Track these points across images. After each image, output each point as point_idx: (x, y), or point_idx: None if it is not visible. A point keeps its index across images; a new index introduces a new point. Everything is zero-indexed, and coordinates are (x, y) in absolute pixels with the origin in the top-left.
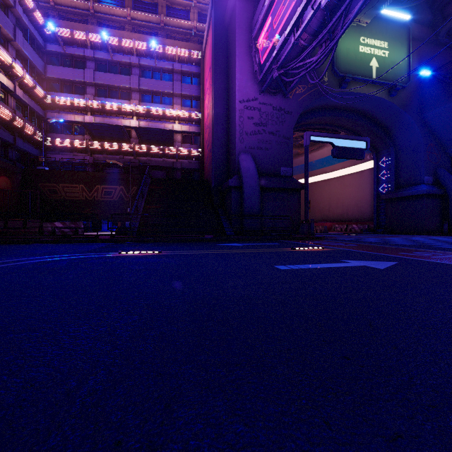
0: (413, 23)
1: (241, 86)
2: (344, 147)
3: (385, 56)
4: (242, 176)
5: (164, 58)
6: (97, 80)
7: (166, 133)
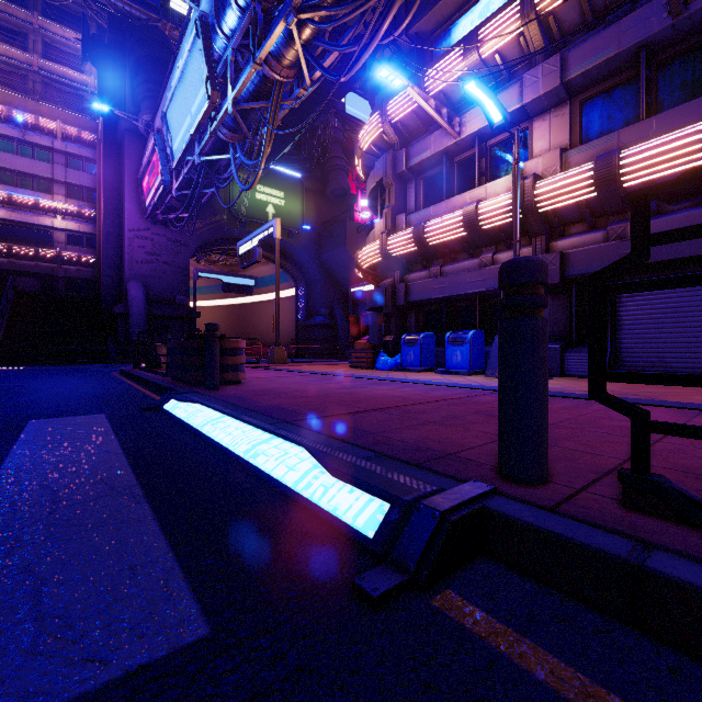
0: (309, 178)
1: (131, 215)
2: (233, 284)
3: (282, 205)
4: (129, 305)
5: (38, 130)
6: None
7: (40, 235)
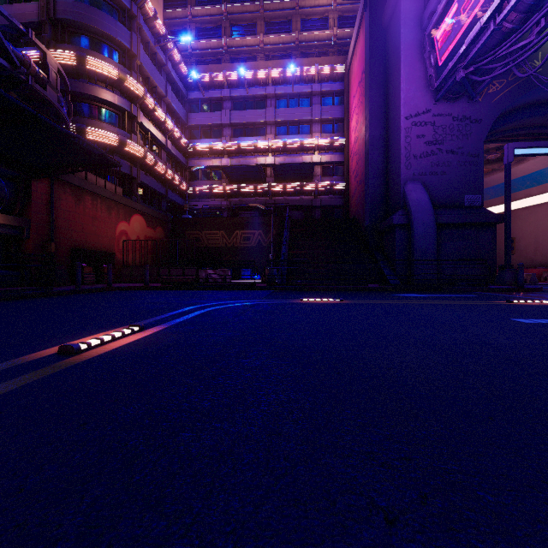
0: None
1: (407, 98)
2: None
3: None
4: (411, 211)
5: (301, 81)
6: (233, 120)
7: (305, 167)
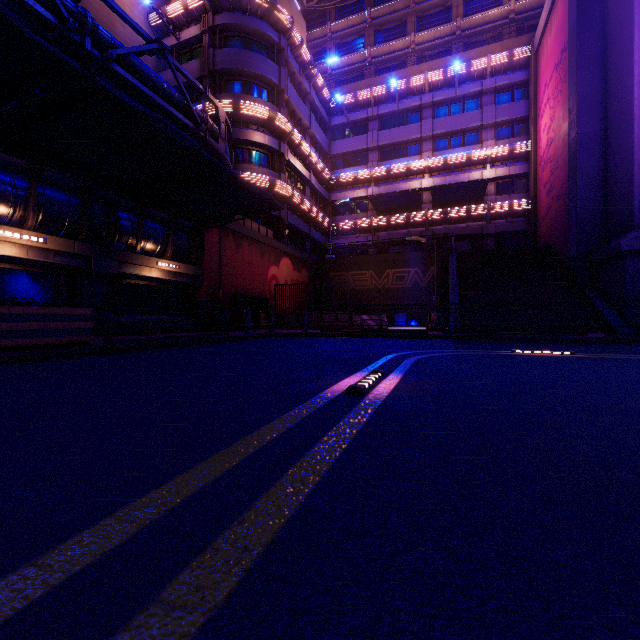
0: None
1: None
2: None
3: None
4: None
5: (467, 79)
6: (381, 142)
7: (475, 187)
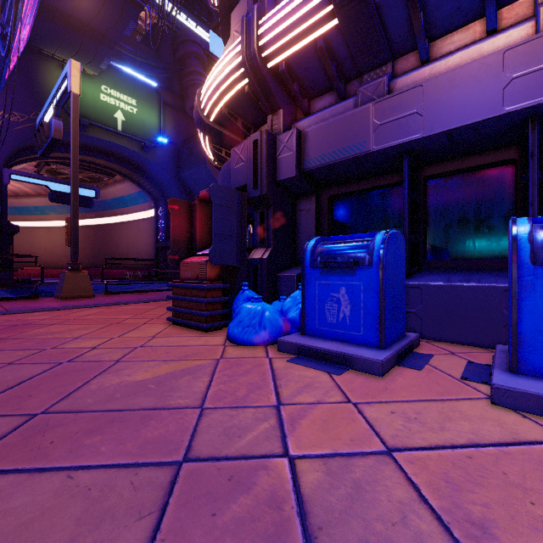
0: (167, 91)
1: None
2: (64, 193)
3: (134, 113)
4: None
5: None
6: None
7: None
